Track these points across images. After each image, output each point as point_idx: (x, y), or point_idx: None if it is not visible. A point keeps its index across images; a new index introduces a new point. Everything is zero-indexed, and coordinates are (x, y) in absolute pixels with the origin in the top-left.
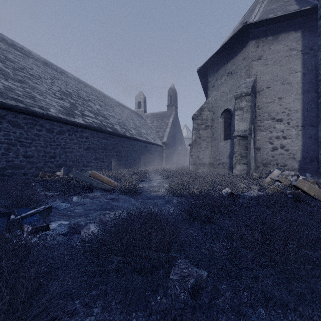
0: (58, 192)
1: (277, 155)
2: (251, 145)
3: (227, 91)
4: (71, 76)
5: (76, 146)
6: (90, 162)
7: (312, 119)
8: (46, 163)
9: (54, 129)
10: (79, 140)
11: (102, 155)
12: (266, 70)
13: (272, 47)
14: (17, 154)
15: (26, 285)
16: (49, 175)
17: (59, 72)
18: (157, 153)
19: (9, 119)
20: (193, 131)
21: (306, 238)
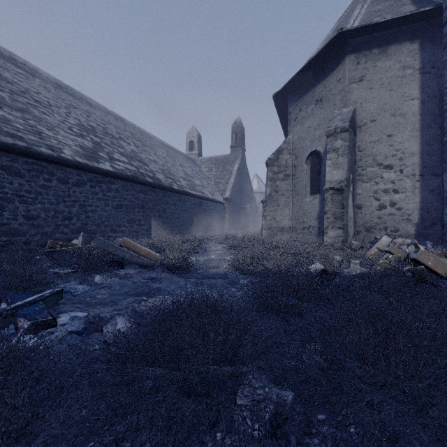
0: (75, 269)
1: (385, 216)
2: (349, 202)
3: (316, 125)
4: (95, 105)
5: (102, 203)
6: (121, 226)
7: (434, 165)
8: (58, 227)
9: (69, 178)
10: (106, 194)
11: (138, 216)
12: (369, 97)
13: (379, 64)
14: (15, 214)
15: (2, 426)
16: (62, 244)
17: (78, 99)
18: (217, 213)
19: (3, 164)
20: (267, 182)
21: (444, 341)
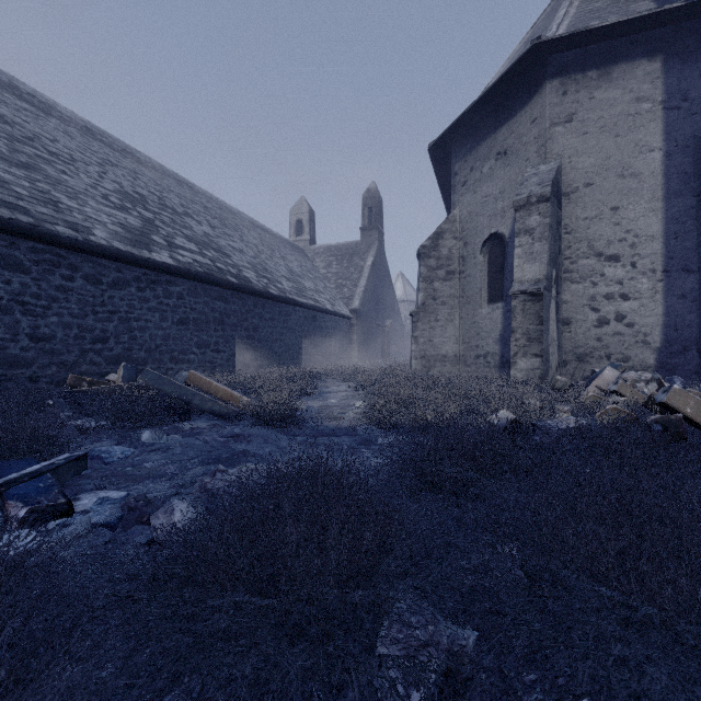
0: (110, 420)
1: (607, 337)
2: (551, 314)
3: (497, 193)
4: (146, 162)
5: (156, 316)
6: (186, 353)
7: (686, 255)
8: (85, 354)
9: (103, 275)
10: (162, 301)
11: (214, 337)
12: (583, 147)
13: (597, 95)
14: (14, 332)
15: None
16: (92, 381)
17: (119, 152)
18: (340, 334)
19: None
20: (419, 283)
21: None
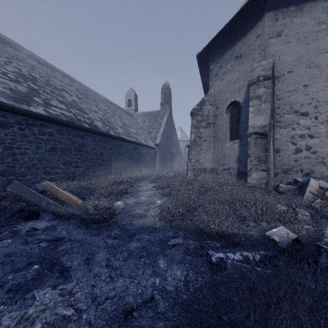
0: None
1: (301, 159)
2: (271, 146)
3: (235, 79)
4: (43, 63)
5: (33, 146)
6: (55, 168)
7: None
8: None
9: None
10: (38, 137)
11: (74, 159)
12: (287, 50)
13: (295, 20)
14: None
15: None
16: None
17: (26, 55)
18: (149, 156)
19: None
20: (192, 129)
21: None
